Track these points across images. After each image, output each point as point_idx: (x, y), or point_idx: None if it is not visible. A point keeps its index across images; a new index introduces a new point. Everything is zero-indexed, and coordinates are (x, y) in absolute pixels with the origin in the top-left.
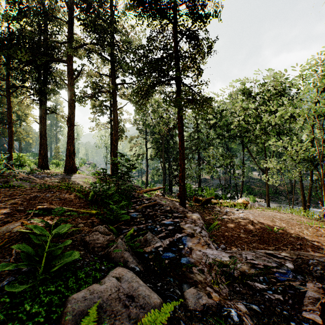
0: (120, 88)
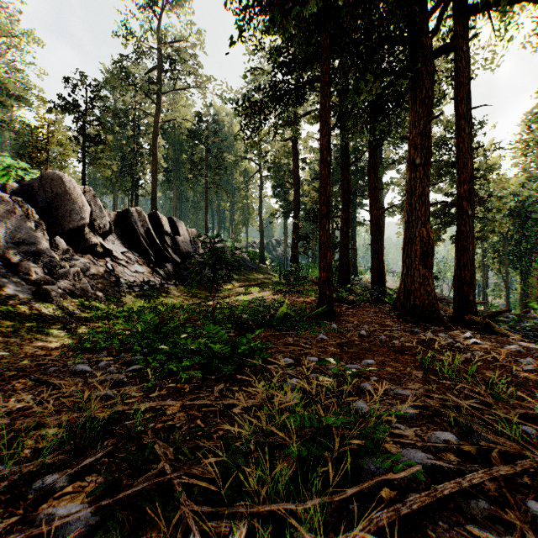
0: (433, 187)
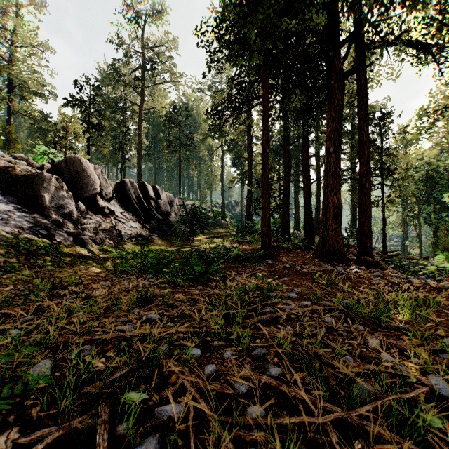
0: None
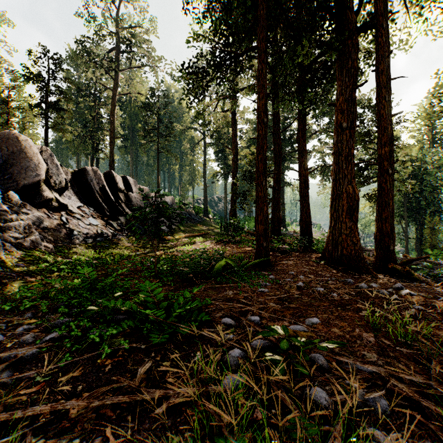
0: None
